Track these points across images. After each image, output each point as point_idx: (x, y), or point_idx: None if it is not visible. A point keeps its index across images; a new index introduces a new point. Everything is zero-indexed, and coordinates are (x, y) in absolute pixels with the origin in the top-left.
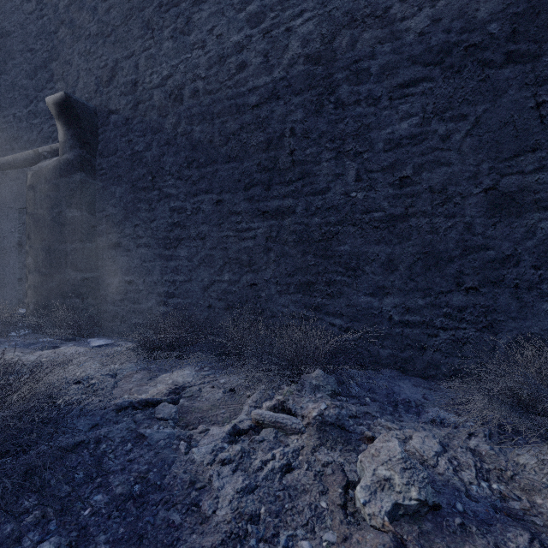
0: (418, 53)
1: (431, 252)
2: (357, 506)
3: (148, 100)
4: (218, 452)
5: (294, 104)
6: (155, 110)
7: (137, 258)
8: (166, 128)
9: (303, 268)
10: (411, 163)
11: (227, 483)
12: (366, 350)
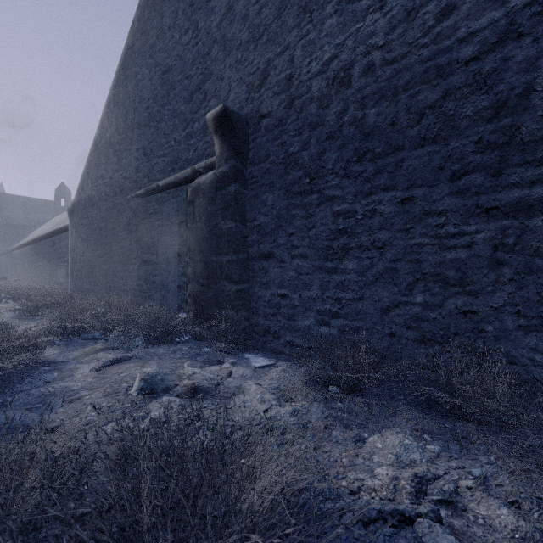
0: None
1: None
2: None
3: (305, 93)
4: None
5: None
6: (313, 103)
7: (291, 270)
8: (328, 120)
9: None
10: None
11: None
12: None
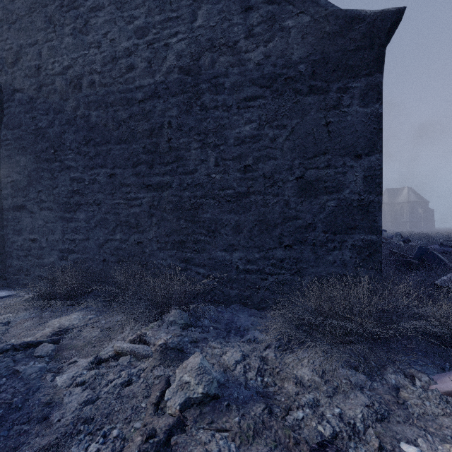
0: (256, 78)
1: (264, 220)
2: (167, 403)
3: (51, 84)
4: (78, 377)
5: (171, 103)
6: (57, 94)
7: (40, 219)
8: (67, 110)
9: (177, 230)
10: (252, 155)
11: (75, 399)
12: (221, 291)
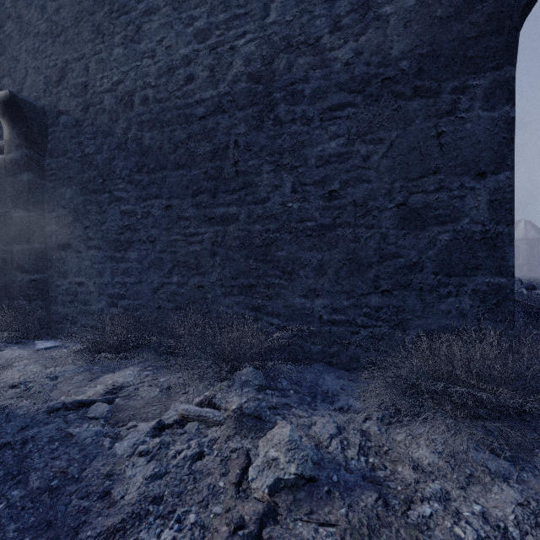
0: (344, 81)
1: (354, 258)
2: (250, 483)
3: (99, 104)
4: (140, 445)
5: (238, 119)
6: (106, 114)
7: (87, 259)
8: (117, 133)
9: (246, 271)
10: (338, 178)
11: (139, 472)
12: (299, 347)
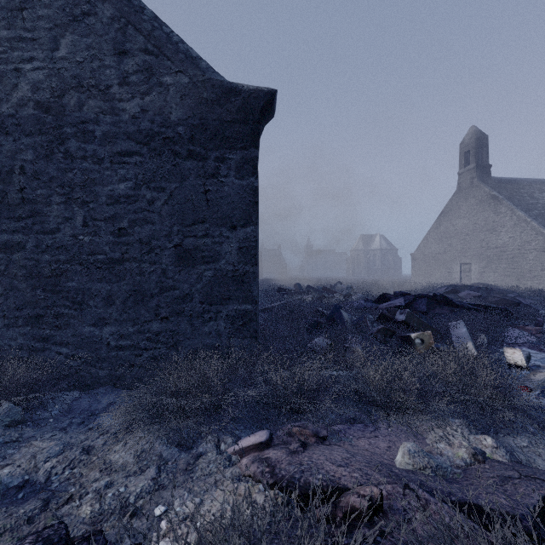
0: (132, 131)
1: (140, 290)
2: None
3: None
4: None
5: (25, 144)
6: None
7: None
8: None
9: (33, 302)
10: (127, 217)
11: None
12: (88, 373)
